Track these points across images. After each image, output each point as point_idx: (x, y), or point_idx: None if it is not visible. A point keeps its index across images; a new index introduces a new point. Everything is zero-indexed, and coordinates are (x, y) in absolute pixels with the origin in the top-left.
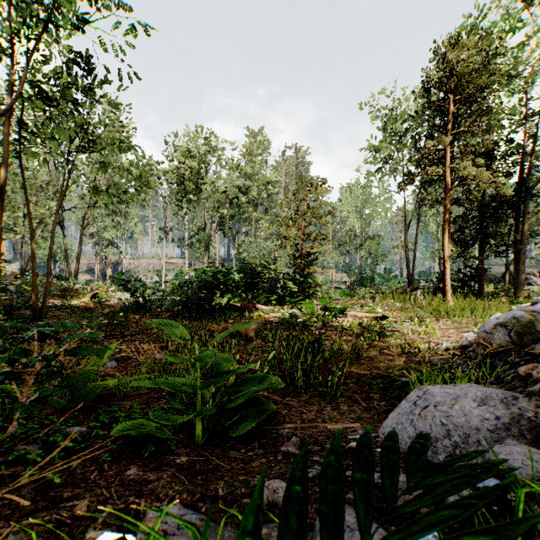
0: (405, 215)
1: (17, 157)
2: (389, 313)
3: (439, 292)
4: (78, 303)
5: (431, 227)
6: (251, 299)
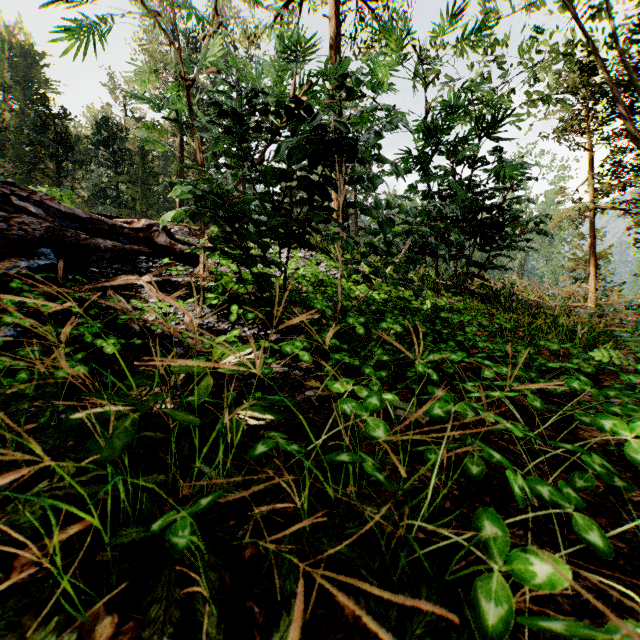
0: None
1: None
2: None
3: None
4: None
5: None
6: None
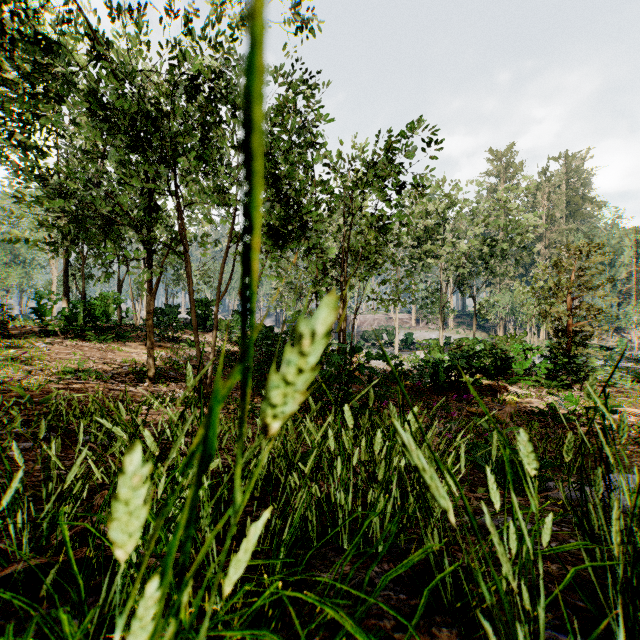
0: None
1: (338, 285)
2: None
3: None
4: None
5: None
6: (501, 378)
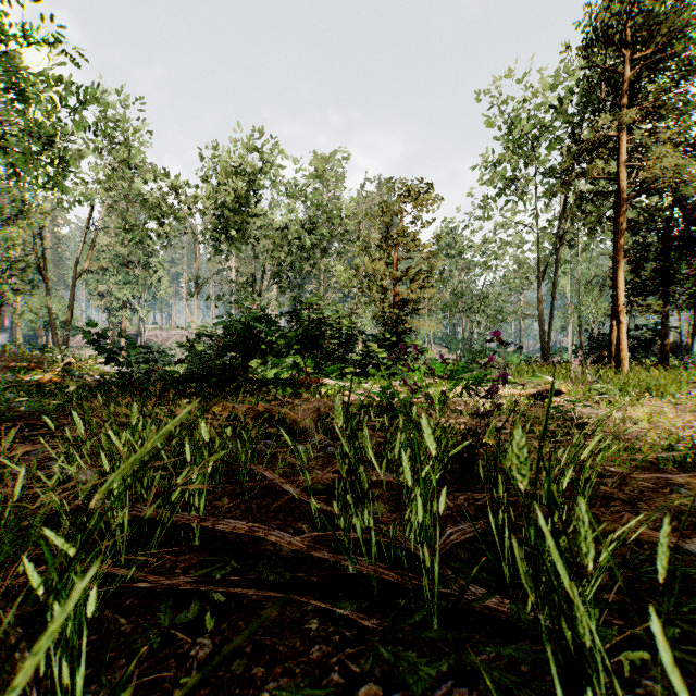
0: (538, 258)
1: None
2: (559, 386)
3: (600, 364)
4: (34, 378)
5: (563, 284)
6: (316, 374)
